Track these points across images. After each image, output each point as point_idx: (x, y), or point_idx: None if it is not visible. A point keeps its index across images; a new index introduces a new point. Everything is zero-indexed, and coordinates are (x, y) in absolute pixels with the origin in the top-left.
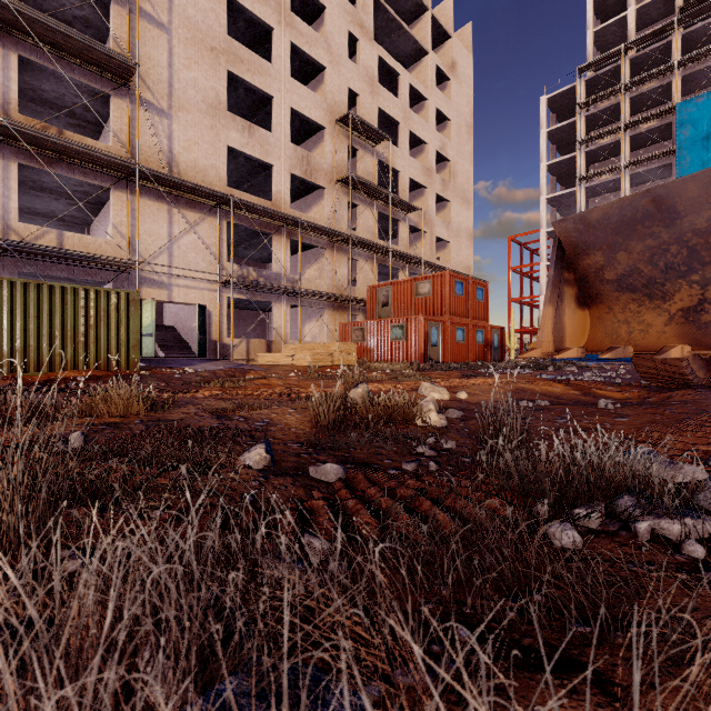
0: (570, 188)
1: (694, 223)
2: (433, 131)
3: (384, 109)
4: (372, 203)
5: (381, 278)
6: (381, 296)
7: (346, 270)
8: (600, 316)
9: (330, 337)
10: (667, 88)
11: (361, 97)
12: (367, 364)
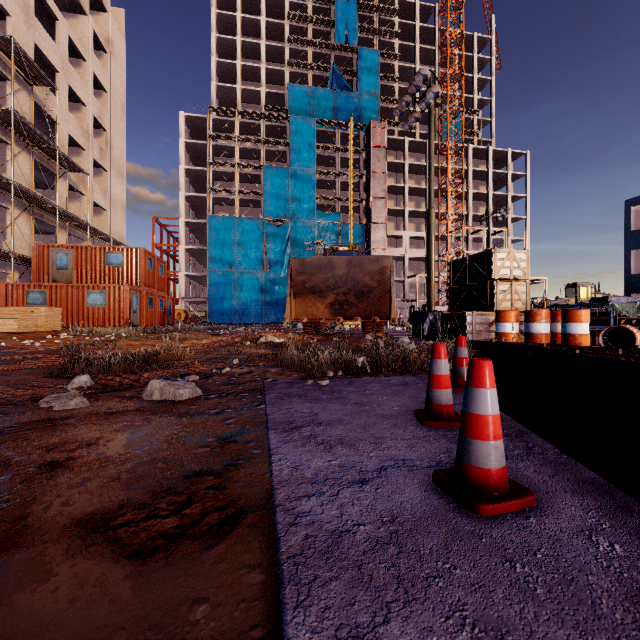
0: (198, 191)
1: (339, 273)
2: (92, 96)
3: (42, 48)
4: (28, 148)
5: None
6: (57, 257)
7: None
8: (300, 303)
9: None
10: (258, 152)
11: (14, 19)
12: (80, 330)
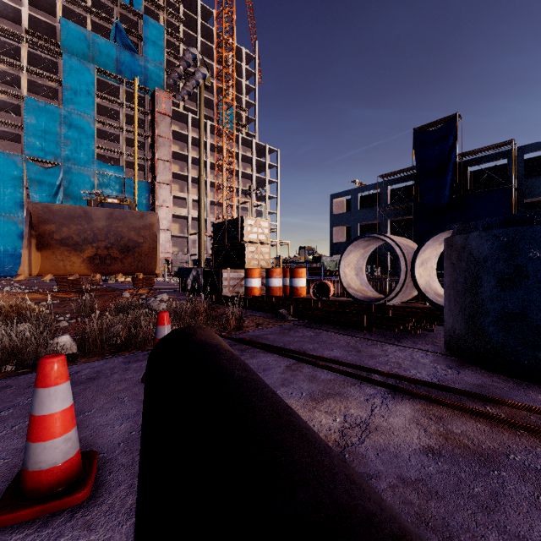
0: None
1: (98, 225)
2: None
3: None
4: None
5: None
6: None
7: None
8: (48, 256)
9: None
10: (17, 78)
11: None
12: None
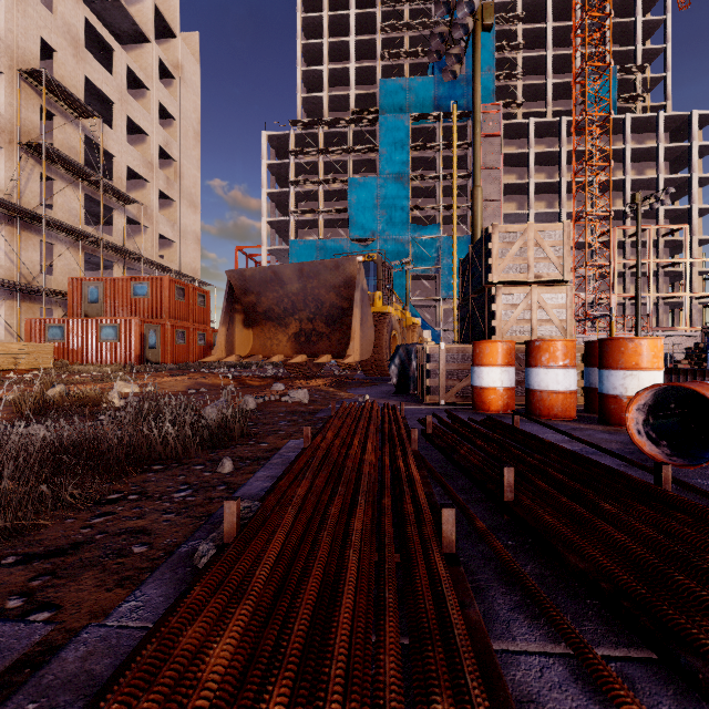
0: (286, 216)
1: (292, 289)
2: (157, 125)
3: (94, 81)
4: (77, 183)
5: (90, 267)
6: (89, 291)
7: (36, 254)
8: (258, 334)
9: (10, 334)
10: (345, 163)
11: (60, 55)
12: (68, 367)
